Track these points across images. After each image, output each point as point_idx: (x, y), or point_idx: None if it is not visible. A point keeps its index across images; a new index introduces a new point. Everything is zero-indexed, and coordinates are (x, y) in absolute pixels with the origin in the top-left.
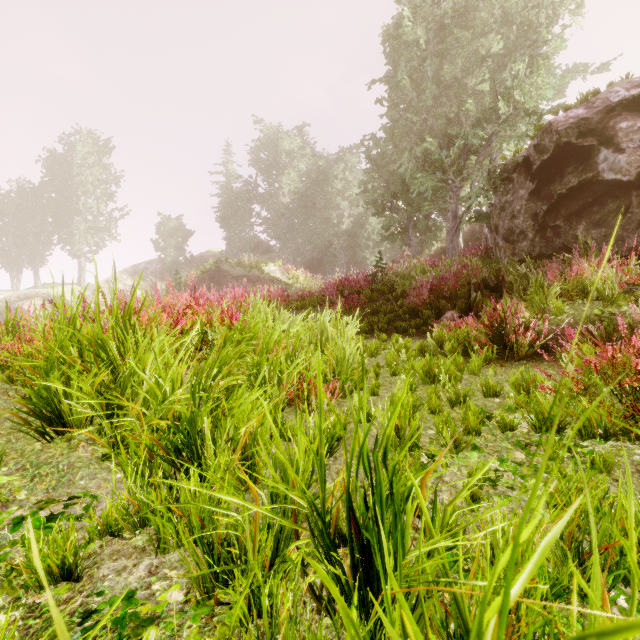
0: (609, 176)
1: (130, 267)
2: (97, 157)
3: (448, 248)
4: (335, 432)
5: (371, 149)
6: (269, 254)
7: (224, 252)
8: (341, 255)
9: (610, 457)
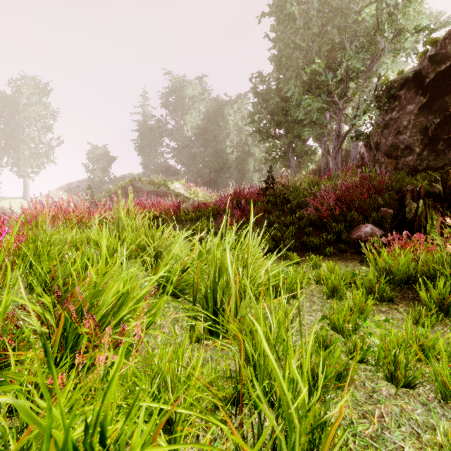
0: None
1: (65, 185)
2: (39, 97)
3: (323, 168)
4: None
5: (258, 84)
6: (176, 176)
7: (141, 174)
8: (232, 176)
9: None
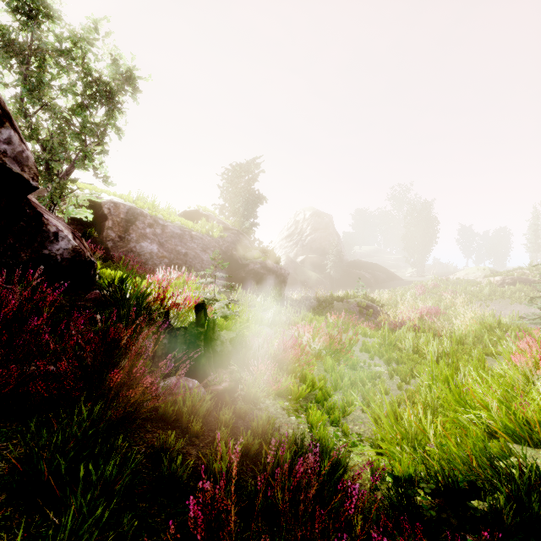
0: (14, 167)
1: None
2: None
3: None
4: (440, 371)
5: None
6: None
7: None
8: None
9: (364, 360)
